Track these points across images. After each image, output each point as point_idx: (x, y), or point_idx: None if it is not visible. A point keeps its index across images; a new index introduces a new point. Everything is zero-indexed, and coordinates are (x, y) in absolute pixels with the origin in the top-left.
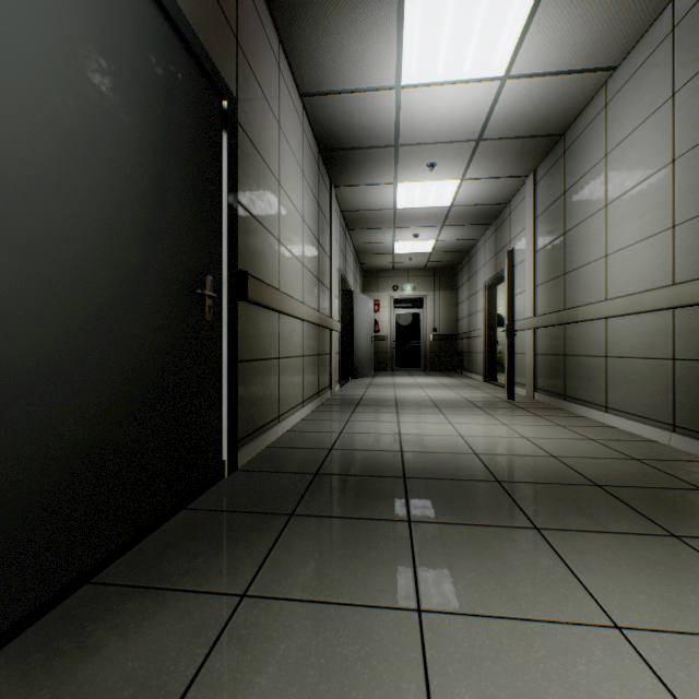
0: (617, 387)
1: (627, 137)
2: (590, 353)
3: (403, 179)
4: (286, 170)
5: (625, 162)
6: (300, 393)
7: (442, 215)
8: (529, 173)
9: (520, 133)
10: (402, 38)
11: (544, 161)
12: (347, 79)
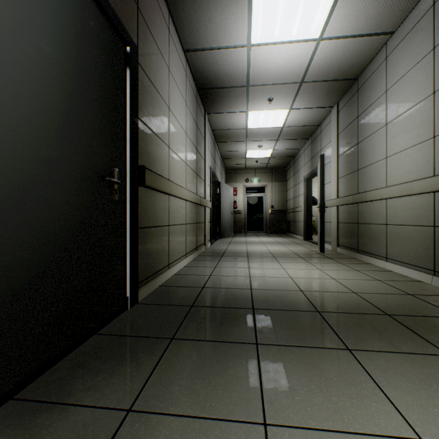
0: (394, 244)
1: (401, 78)
2: (375, 222)
3: (252, 109)
4: (174, 100)
5: (399, 95)
6: (184, 249)
7: (277, 133)
8: (333, 104)
9: (328, 78)
10: (251, 11)
11: (344, 96)
12: (215, 39)
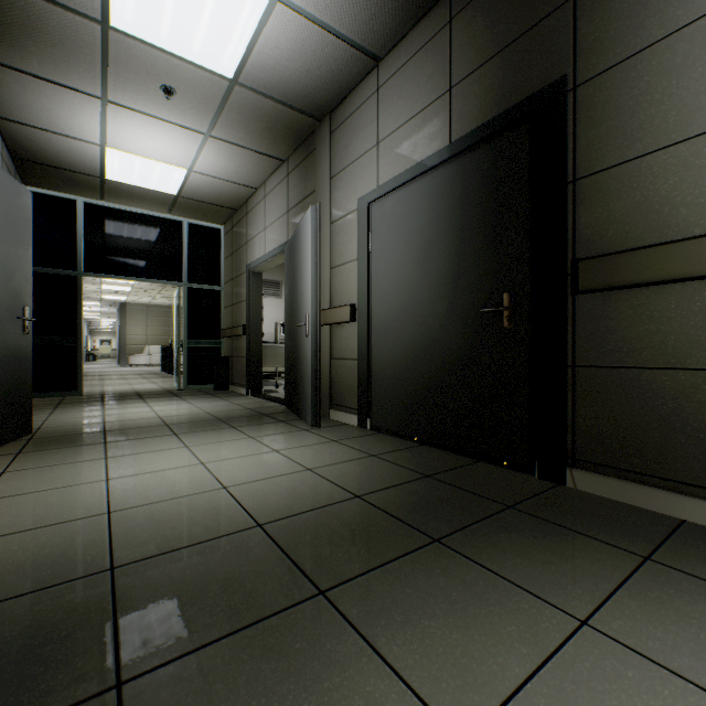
0: None
1: None
2: None
3: None
4: None
5: None
6: None
7: None
8: None
9: None
10: None
11: None
12: None
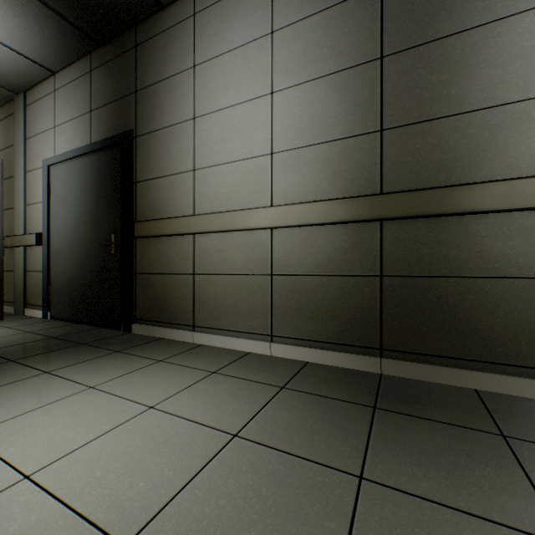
0: None
1: None
2: None
3: None
4: (212, 89)
5: None
6: (261, 321)
7: None
8: None
9: None
10: None
11: None
12: None
